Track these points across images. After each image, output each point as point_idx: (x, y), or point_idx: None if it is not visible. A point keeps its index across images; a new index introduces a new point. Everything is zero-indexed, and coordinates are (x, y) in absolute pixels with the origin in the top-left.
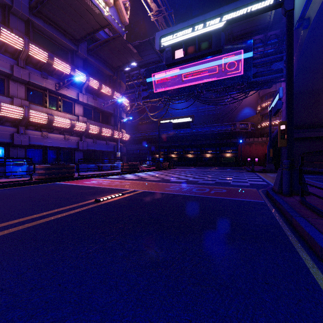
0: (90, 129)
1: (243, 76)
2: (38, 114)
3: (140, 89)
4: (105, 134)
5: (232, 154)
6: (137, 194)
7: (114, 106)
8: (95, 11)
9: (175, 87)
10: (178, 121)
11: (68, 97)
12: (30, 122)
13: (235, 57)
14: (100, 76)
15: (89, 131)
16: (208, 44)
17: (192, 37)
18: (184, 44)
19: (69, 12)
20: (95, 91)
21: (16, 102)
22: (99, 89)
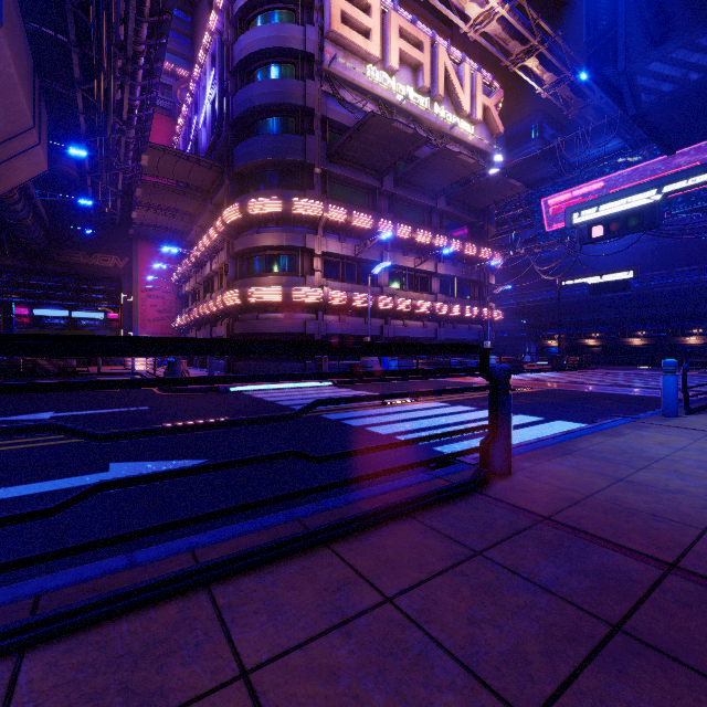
0: (451, 311)
1: None
2: (404, 301)
3: (519, 226)
4: (469, 315)
5: None
6: (546, 389)
7: (479, 269)
8: (469, 162)
9: None
10: (601, 280)
11: (425, 271)
12: (396, 312)
13: None
14: (459, 228)
15: (450, 313)
16: (639, 221)
17: (615, 213)
18: (605, 221)
19: (436, 171)
20: (455, 255)
21: (385, 291)
22: (461, 251)
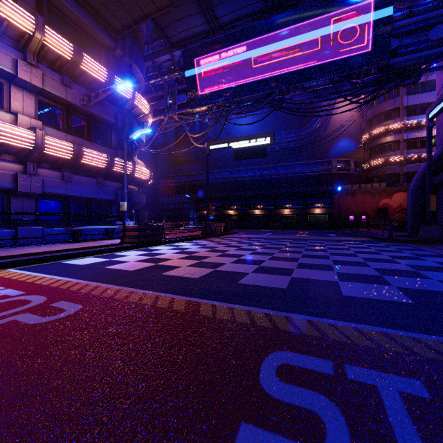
0: (47, 147)
1: (371, 55)
2: None
3: (174, 90)
4: (92, 162)
5: (325, 209)
6: None
7: (118, 110)
8: None
9: (238, 82)
10: (243, 145)
11: None
12: None
13: (358, 16)
14: (85, 44)
15: (46, 151)
16: None
17: None
18: None
19: None
20: (66, 66)
21: None
22: (74, 61)
